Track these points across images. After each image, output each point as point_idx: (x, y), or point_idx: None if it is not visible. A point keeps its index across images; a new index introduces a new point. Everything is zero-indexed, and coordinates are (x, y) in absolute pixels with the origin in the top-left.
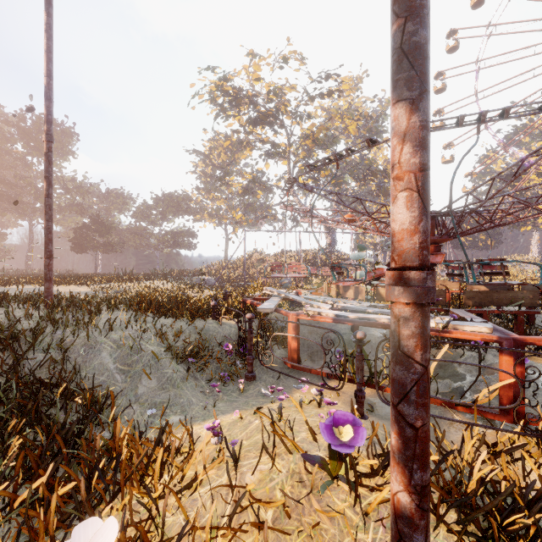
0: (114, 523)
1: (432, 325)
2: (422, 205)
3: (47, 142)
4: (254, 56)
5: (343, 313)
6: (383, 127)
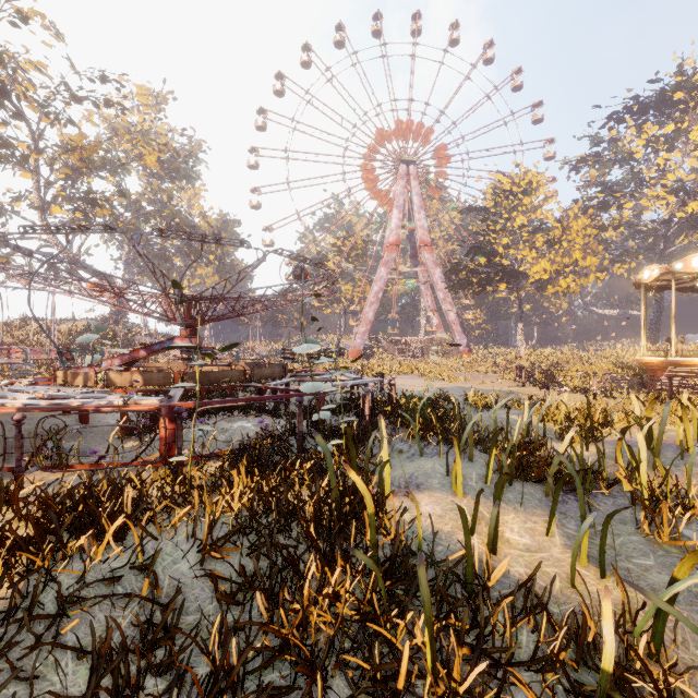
0: None
1: (119, 403)
2: None
3: None
4: None
5: (36, 402)
6: (194, 172)
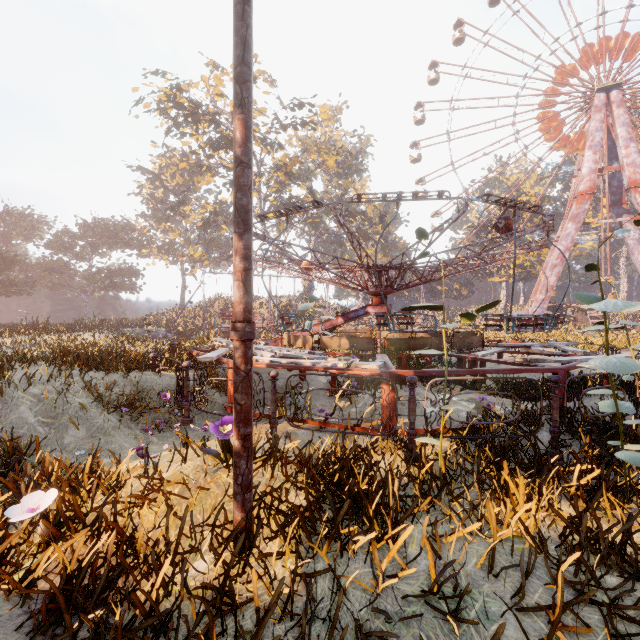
0: (55, 491)
1: (342, 366)
2: (245, 289)
3: None
4: (216, 67)
5: (278, 359)
6: (362, 166)
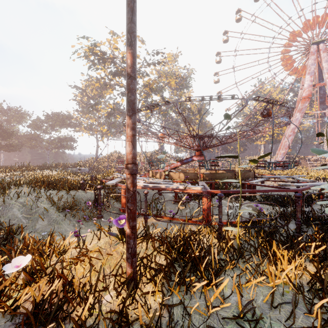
0: (30, 256)
1: (181, 187)
2: (132, 146)
3: None
4: (114, 34)
5: (147, 184)
6: (189, 84)
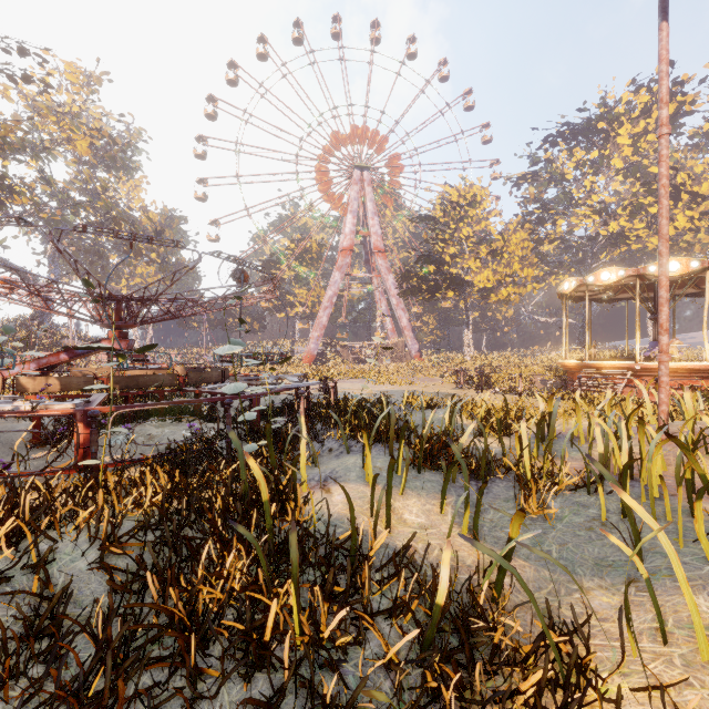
0: None
1: (27, 408)
2: None
3: None
4: None
5: None
6: (132, 163)
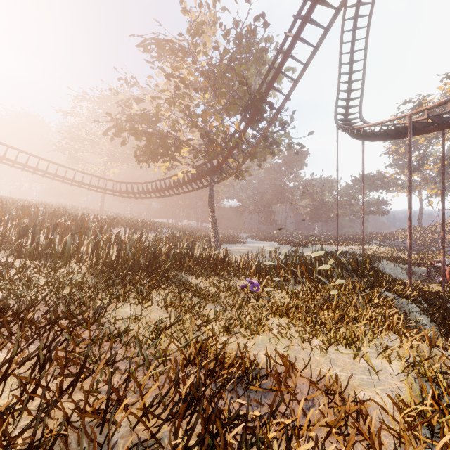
0: None
1: None
2: (443, 257)
3: (363, 216)
4: (448, 78)
5: None
6: None
